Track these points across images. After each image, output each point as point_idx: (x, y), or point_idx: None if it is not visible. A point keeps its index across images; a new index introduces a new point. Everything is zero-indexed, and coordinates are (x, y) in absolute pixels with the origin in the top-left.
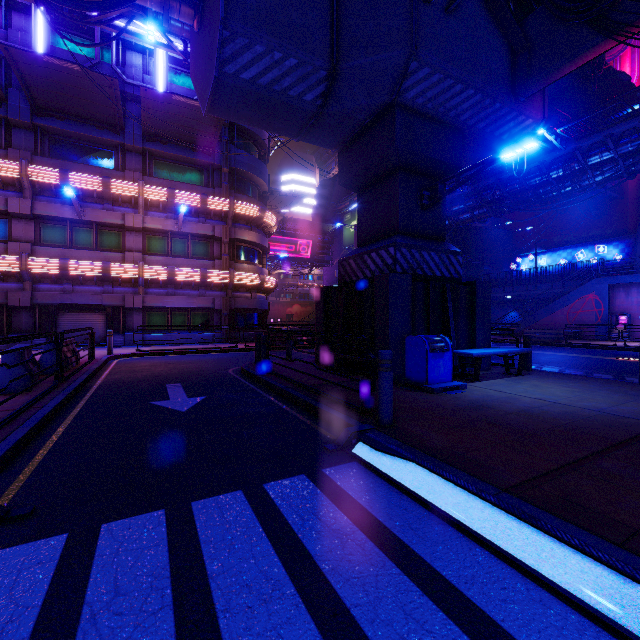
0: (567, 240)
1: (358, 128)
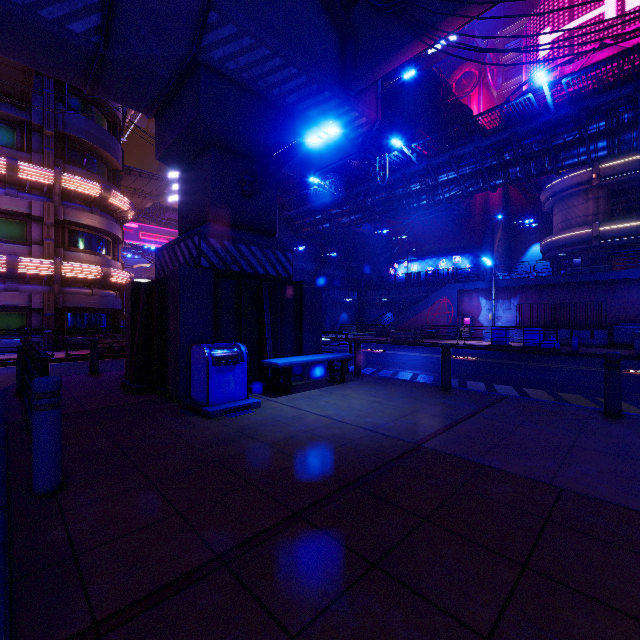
0: (433, 250)
1: (166, 89)
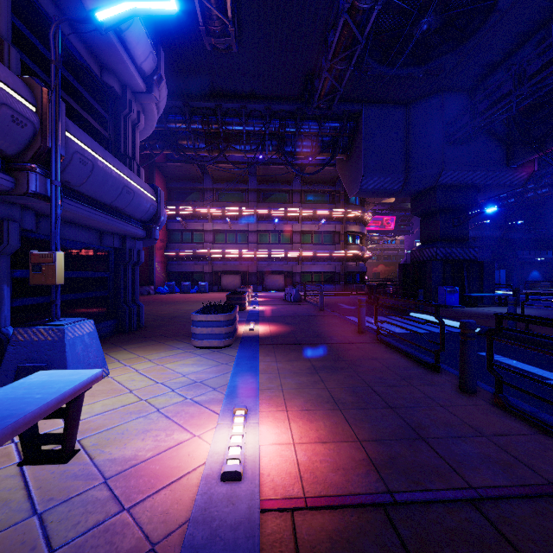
0: None
1: (419, 192)
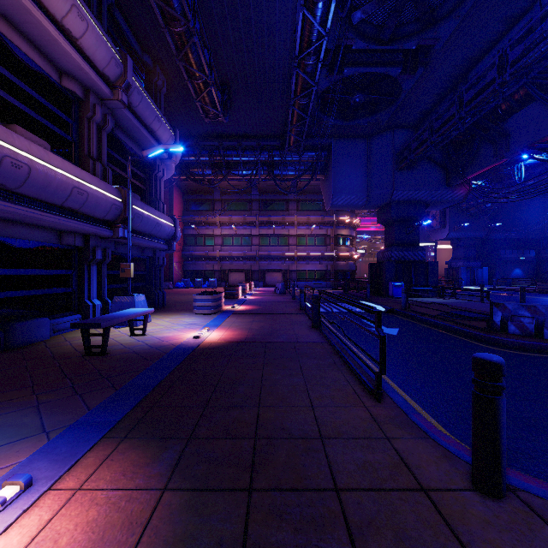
0: None
1: (381, 206)
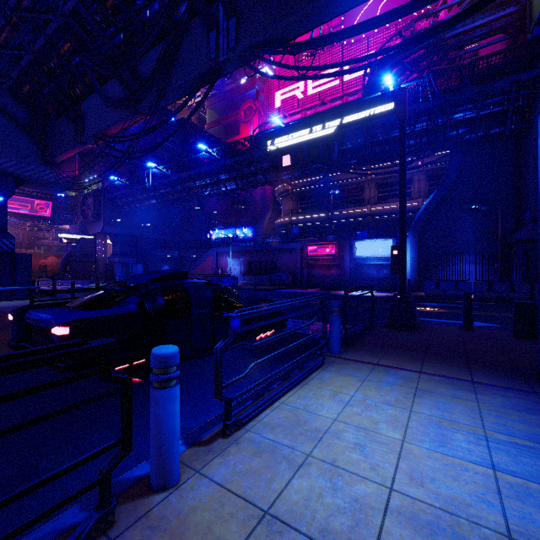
0: (233, 222)
1: None
